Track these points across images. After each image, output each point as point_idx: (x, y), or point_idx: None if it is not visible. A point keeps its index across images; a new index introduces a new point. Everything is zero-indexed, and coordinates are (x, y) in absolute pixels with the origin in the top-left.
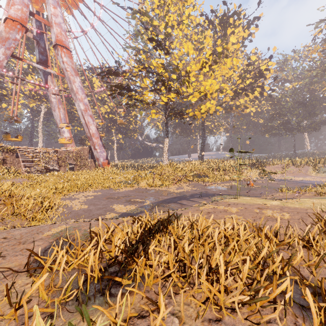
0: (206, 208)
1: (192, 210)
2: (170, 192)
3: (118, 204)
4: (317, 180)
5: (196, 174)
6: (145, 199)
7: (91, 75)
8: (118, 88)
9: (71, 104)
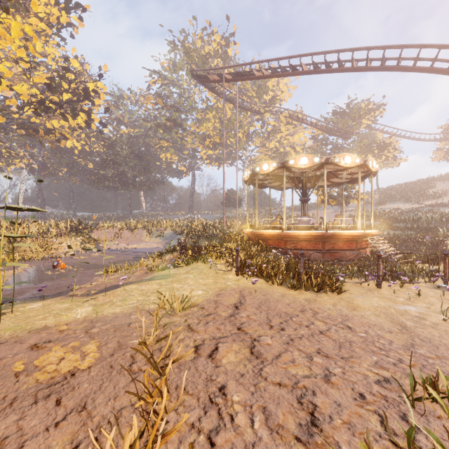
0: None
1: None
2: None
3: None
4: (151, 246)
5: None
6: None
7: None
8: None
9: None
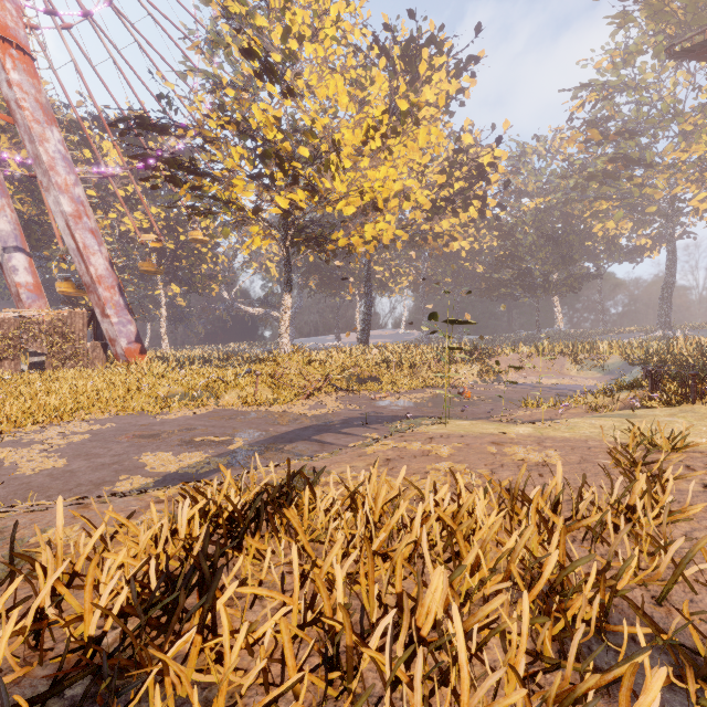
0: (381, 448)
1: (349, 457)
2: (295, 417)
3: (158, 450)
4: (581, 383)
5: (355, 376)
6: (234, 435)
7: (99, 134)
8: (167, 164)
9: (40, 201)
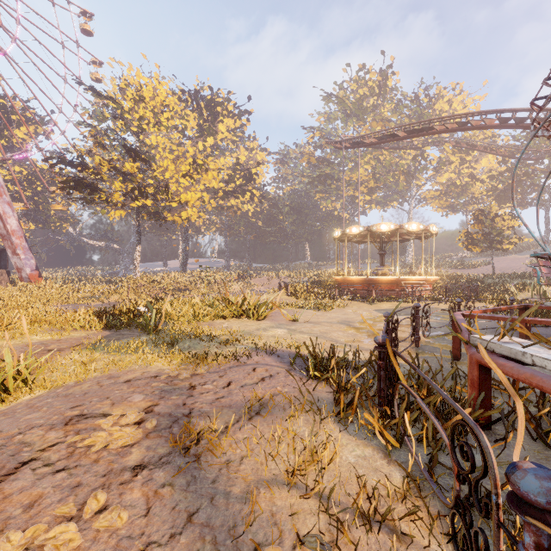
0: None
1: None
2: None
3: None
4: None
5: (177, 288)
6: None
7: None
8: (79, 186)
9: None
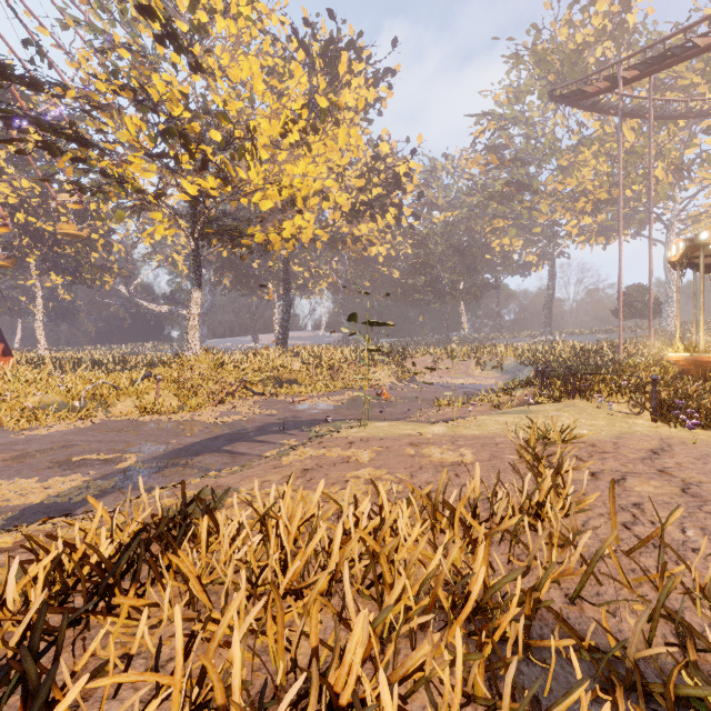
0: (299, 458)
1: (263, 469)
2: (204, 425)
3: (17, 476)
4: (484, 382)
5: (272, 379)
6: (125, 451)
7: None
8: (38, 125)
9: None
